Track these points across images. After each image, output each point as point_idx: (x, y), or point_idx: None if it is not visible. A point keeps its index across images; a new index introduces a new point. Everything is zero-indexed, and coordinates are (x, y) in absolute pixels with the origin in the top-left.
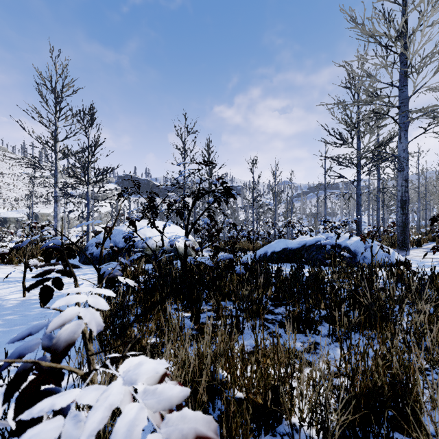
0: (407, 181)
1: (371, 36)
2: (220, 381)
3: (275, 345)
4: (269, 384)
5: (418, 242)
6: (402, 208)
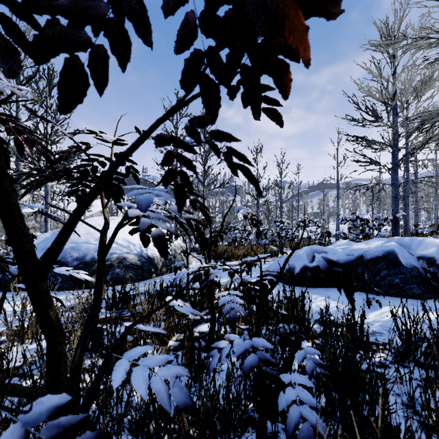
0: None
1: None
2: None
3: None
4: None
5: None
6: None
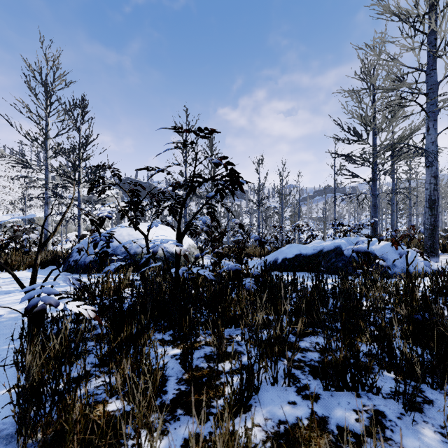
0: (436, 178)
1: (395, 14)
2: None
3: None
4: None
5: (443, 247)
6: (430, 209)
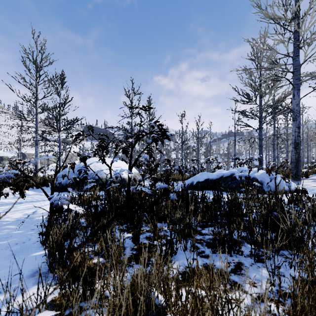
0: (299, 128)
1: (272, 19)
2: (155, 312)
3: (211, 281)
4: (203, 315)
5: (306, 174)
6: (295, 149)
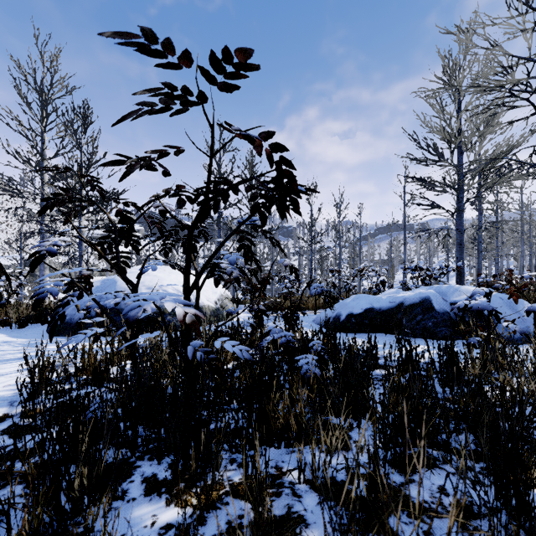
0: None
1: None
2: None
3: None
4: None
5: None
6: None
